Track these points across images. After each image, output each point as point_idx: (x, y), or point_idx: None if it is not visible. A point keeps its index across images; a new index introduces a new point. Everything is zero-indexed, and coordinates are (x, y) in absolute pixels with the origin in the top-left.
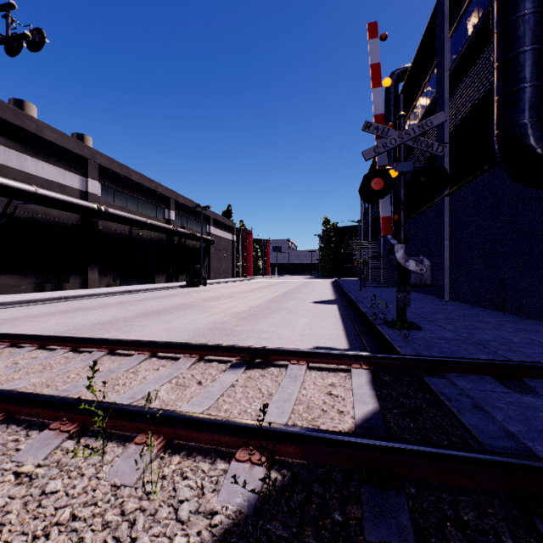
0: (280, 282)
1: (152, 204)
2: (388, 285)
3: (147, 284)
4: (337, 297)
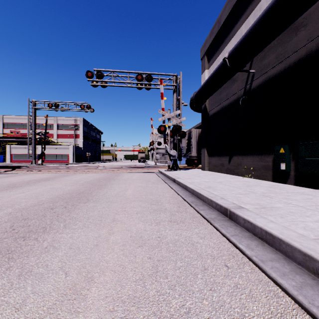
0: None
1: None
2: None
3: None
4: None
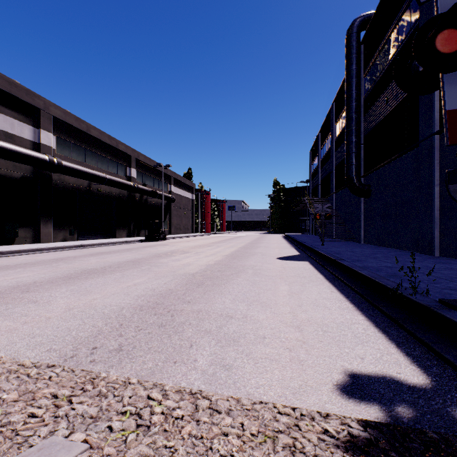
0: (236, 237)
1: (112, 161)
2: (342, 239)
3: (107, 239)
4: (300, 252)
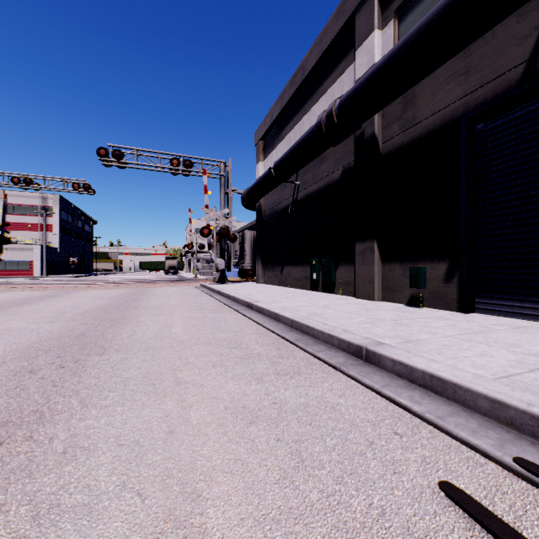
0: None
1: None
2: None
3: None
4: None
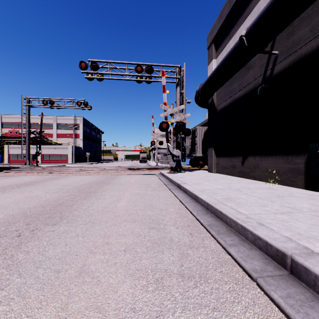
0: None
1: None
2: None
3: None
4: None
